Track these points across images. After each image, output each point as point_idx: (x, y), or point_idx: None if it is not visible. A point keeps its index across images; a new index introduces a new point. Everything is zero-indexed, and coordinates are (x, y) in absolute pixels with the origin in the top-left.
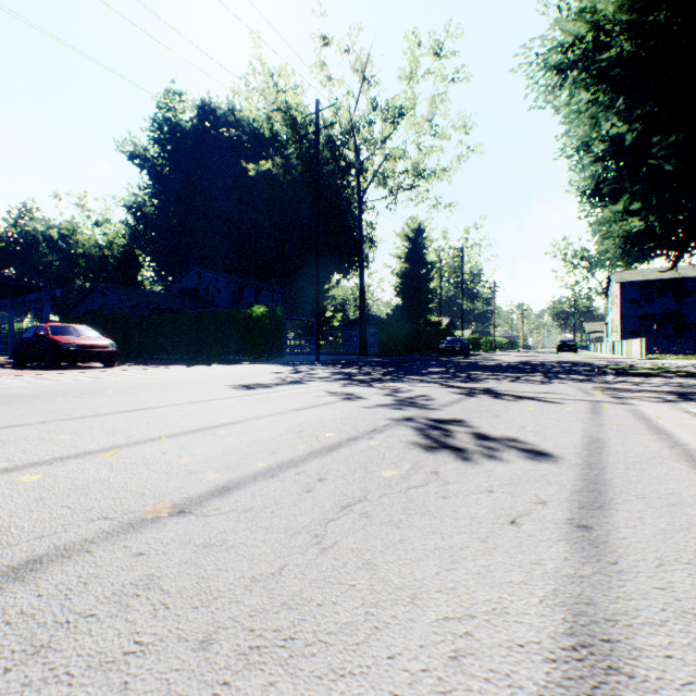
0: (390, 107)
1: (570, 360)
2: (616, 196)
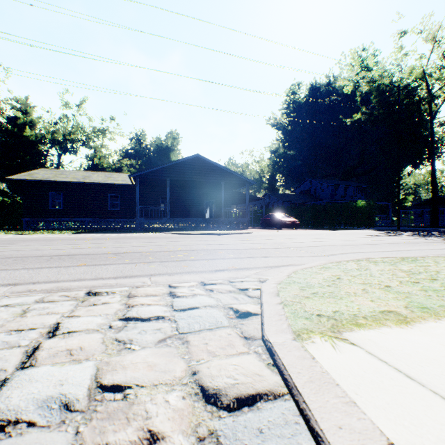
0: None
1: None
2: None
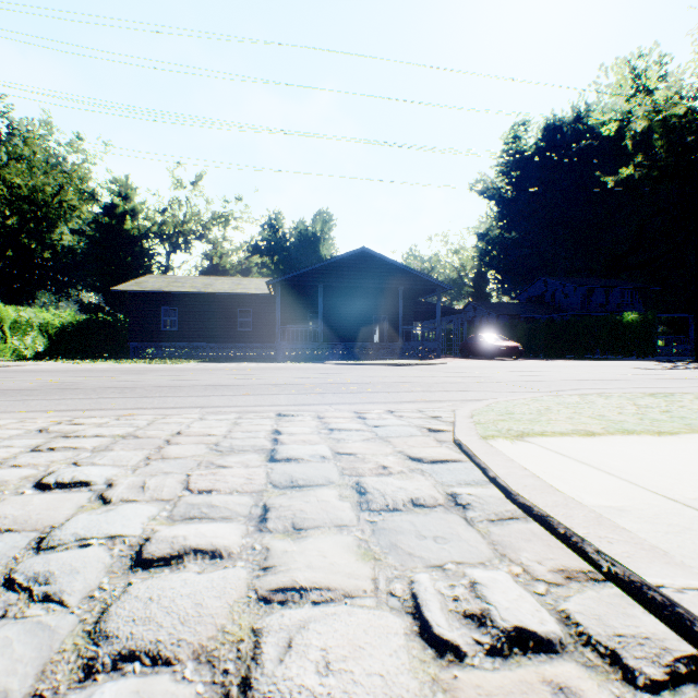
0: None
1: None
2: None
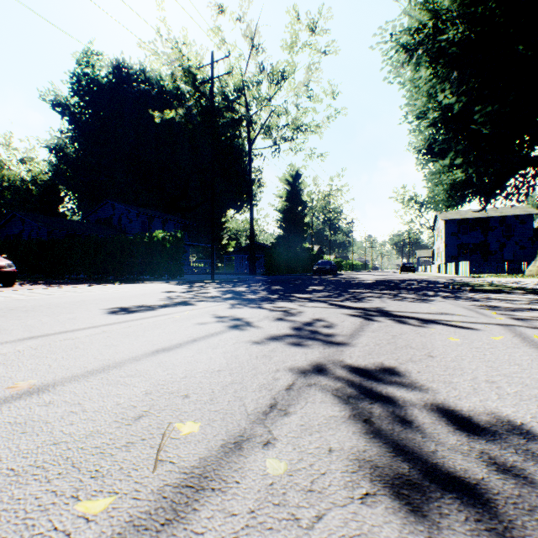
0: (275, 70)
1: (416, 278)
2: (443, 154)
